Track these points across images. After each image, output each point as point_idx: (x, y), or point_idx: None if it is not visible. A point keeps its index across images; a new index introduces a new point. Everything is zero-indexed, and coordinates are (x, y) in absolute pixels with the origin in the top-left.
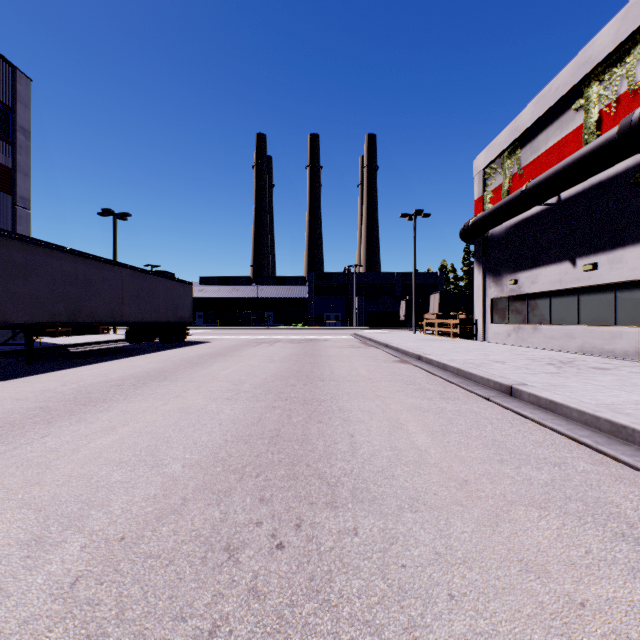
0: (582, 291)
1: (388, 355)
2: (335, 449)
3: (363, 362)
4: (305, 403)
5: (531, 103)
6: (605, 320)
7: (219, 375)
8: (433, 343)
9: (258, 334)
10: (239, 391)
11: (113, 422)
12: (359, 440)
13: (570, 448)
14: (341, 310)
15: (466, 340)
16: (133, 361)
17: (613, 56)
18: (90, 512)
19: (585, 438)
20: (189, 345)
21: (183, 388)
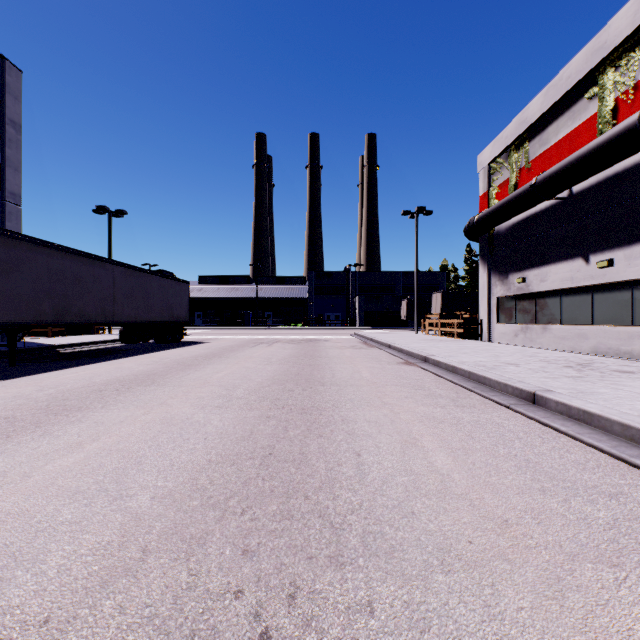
0: (596, 289)
1: (392, 356)
2: (339, 473)
3: (366, 364)
4: (304, 412)
5: (540, 93)
6: (621, 319)
7: (212, 379)
8: (438, 344)
9: (257, 334)
10: (231, 397)
11: (82, 436)
12: (367, 460)
13: (621, 472)
14: (341, 310)
15: (471, 340)
16: (123, 363)
17: (631, 40)
18: (15, 573)
19: (637, 459)
20: (185, 346)
21: (170, 394)
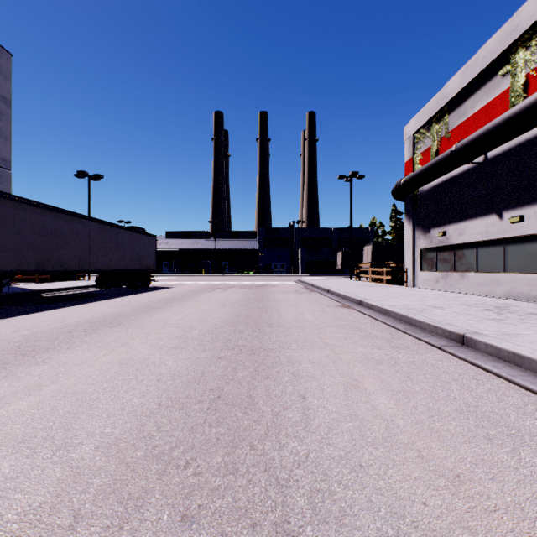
0: (508, 241)
1: (330, 300)
2: (285, 418)
3: (308, 307)
4: (252, 353)
5: (459, 72)
6: (531, 268)
7: (171, 320)
8: (370, 289)
9: (215, 280)
10: (187, 338)
11: (42, 378)
12: (312, 404)
13: None
14: (286, 260)
15: (398, 286)
16: (95, 306)
17: None
18: None
19: None
20: (152, 290)
21: (132, 335)
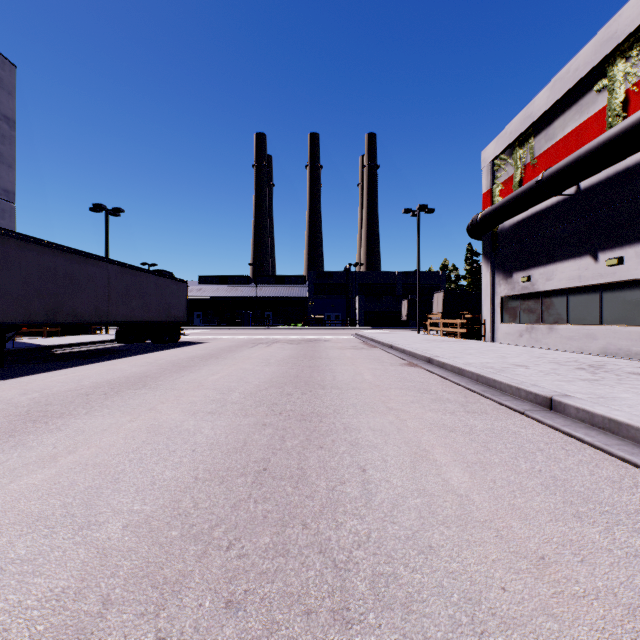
0: (605, 288)
1: (394, 357)
2: (342, 494)
3: (368, 365)
4: (303, 419)
5: (546, 87)
6: (632, 319)
7: (206, 381)
8: (441, 344)
9: (256, 334)
10: (225, 402)
11: (58, 447)
12: (374, 477)
13: None
14: (341, 310)
15: (474, 341)
16: (116, 364)
17: None
18: None
19: None
20: (182, 346)
21: (161, 398)
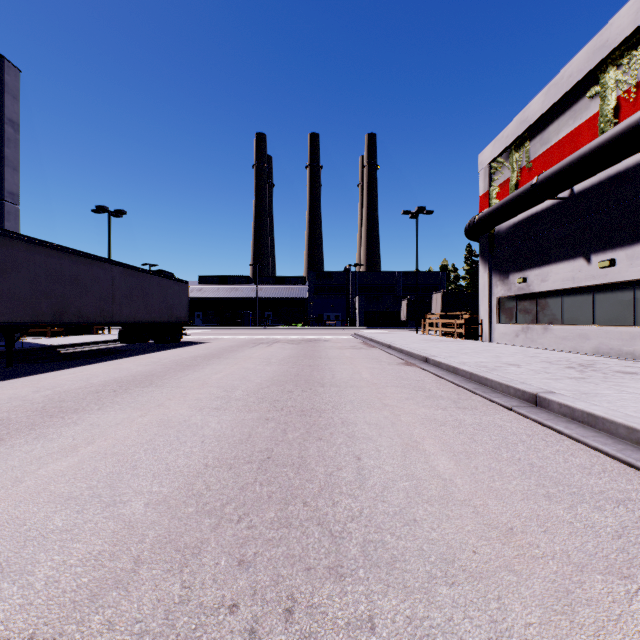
0: (597, 289)
1: (392, 357)
2: (339, 478)
3: (366, 364)
4: (303, 414)
5: (541, 92)
6: (623, 320)
7: (210, 379)
8: (438, 344)
9: (257, 334)
10: (230, 399)
11: (77, 439)
12: (367, 465)
13: (628, 476)
14: (341, 310)
15: (472, 341)
16: (121, 363)
17: (633, 38)
18: (1, 585)
19: None
20: (184, 346)
21: (168, 395)
